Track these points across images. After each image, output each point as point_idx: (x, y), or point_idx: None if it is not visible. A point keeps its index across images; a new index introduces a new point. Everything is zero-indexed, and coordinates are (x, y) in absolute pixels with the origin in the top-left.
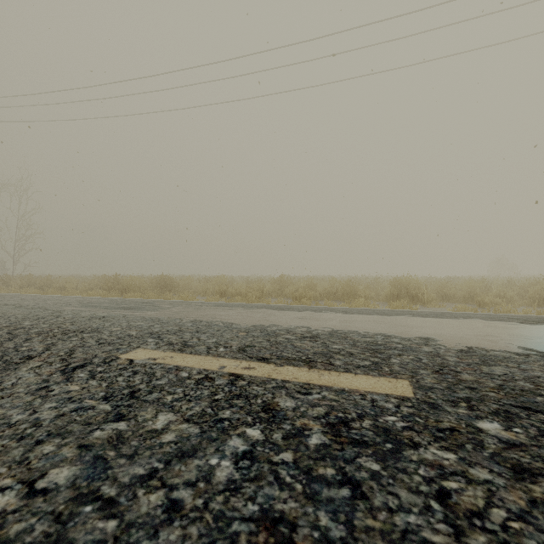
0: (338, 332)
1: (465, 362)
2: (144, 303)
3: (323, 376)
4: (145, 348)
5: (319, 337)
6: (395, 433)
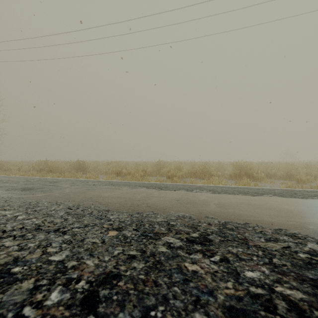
0: (229, 228)
1: None
2: (50, 183)
3: None
4: None
5: (211, 242)
6: None
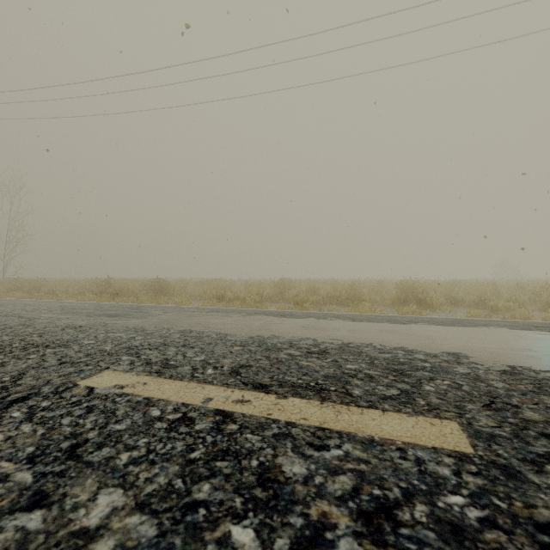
0: (350, 346)
1: (517, 390)
2: (133, 309)
3: (341, 416)
4: (115, 369)
5: (328, 353)
6: (471, 535)
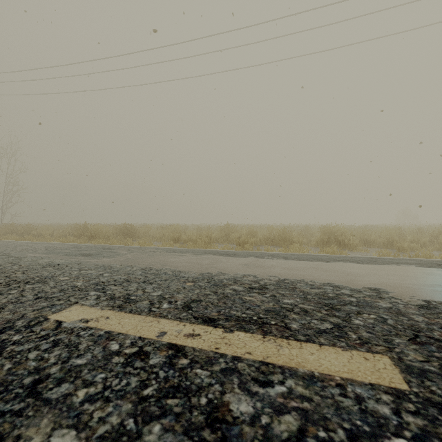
0: (285, 282)
1: (436, 323)
2: (104, 249)
3: (282, 350)
4: (83, 304)
5: (267, 289)
6: None
